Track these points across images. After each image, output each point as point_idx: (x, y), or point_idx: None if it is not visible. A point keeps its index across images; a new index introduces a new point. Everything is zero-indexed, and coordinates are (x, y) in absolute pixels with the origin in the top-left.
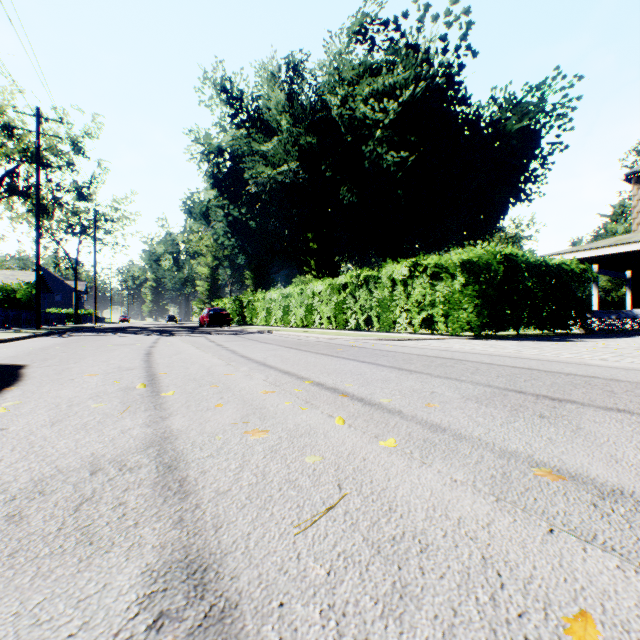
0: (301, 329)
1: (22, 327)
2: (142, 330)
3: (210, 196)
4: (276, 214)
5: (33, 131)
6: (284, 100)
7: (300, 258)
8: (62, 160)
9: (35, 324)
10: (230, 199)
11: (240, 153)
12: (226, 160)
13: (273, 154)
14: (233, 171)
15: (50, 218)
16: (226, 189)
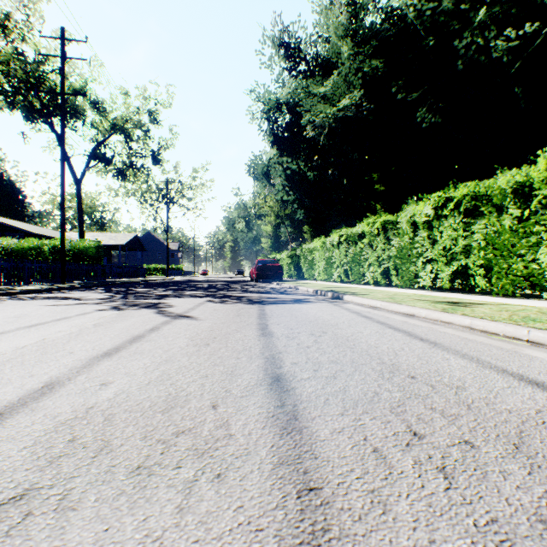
0: (391, 289)
1: (80, 280)
2: (169, 286)
3: (270, 156)
4: (334, 163)
5: (58, 56)
6: (345, 22)
7: (362, 204)
8: (141, 130)
9: (102, 277)
10: (288, 154)
11: (297, 101)
12: (283, 112)
13: (332, 94)
14: (290, 123)
15: (130, 182)
16: (284, 144)
